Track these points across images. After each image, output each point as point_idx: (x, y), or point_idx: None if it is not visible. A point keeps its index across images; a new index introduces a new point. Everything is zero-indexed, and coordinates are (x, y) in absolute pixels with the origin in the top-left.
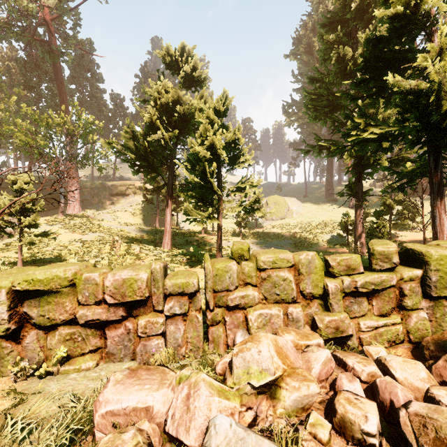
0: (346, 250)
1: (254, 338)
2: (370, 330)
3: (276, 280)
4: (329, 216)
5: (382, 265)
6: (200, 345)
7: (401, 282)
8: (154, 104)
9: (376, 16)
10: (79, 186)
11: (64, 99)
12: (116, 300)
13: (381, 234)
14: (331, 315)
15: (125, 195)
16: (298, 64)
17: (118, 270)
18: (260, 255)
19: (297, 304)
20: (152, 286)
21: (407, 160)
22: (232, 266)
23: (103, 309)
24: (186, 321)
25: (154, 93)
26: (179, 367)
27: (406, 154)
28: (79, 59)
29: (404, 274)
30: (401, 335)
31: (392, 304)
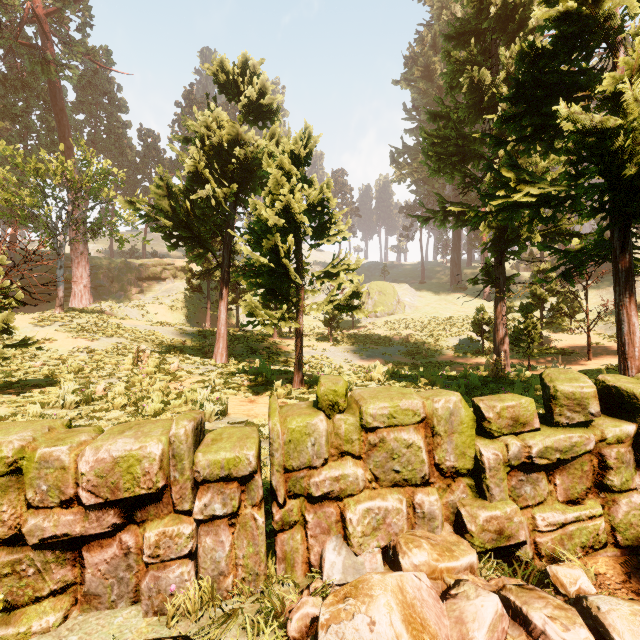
0: (480, 360)
1: (361, 587)
2: (553, 528)
3: (394, 447)
4: (455, 310)
5: (571, 416)
6: (259, 570)
7: (601, 445)
8: (201, 145)
9: (524, 26)
10: (91, 265)
11: (66, 135)
12: (101, 498)
13: (531, 338)
14: (489, 507)
15: (160, 279)
16: (412, 94)
17: (107, 439)
18: (367, 403)
19: (431, 486)
20: (171, 466)
21: (567, 233)
22: (319, 424)
23: (75, 515)
24: (234, 526)
25: (200, 129)
26: (219, 620)
27: (566, 225)
28: (90, 77)
29: (607, 431)
30: (603, 535)
31: (588, 482)
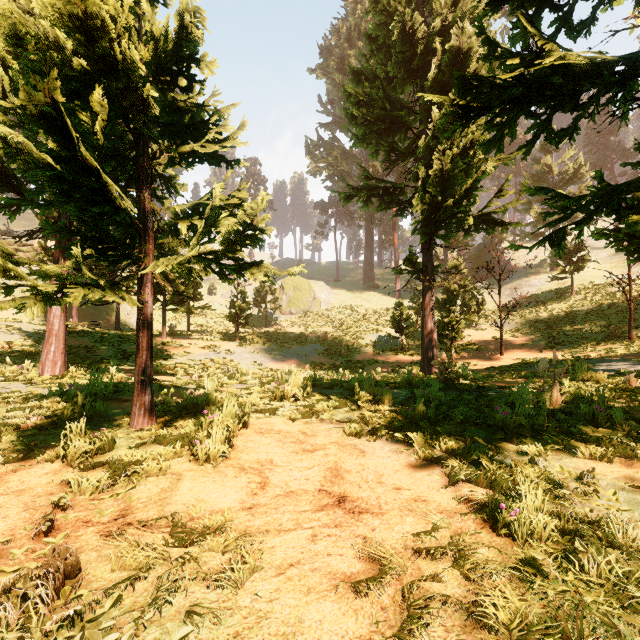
0: (401, 358)
1: None
2: None
3: None
4: (370, 308)
5: None
6: None
7: None
8: None
9: None
10: None
11: None
12: None
13: (455, 333)
14: None
15: None
16: (328, 85)
17: None
18: None
19: None
20: None
21: (492, 220)
22: None
23: None
24: None
25: None
26: None
27: (495, 210)
28: None
29: None
30: None
31: None
